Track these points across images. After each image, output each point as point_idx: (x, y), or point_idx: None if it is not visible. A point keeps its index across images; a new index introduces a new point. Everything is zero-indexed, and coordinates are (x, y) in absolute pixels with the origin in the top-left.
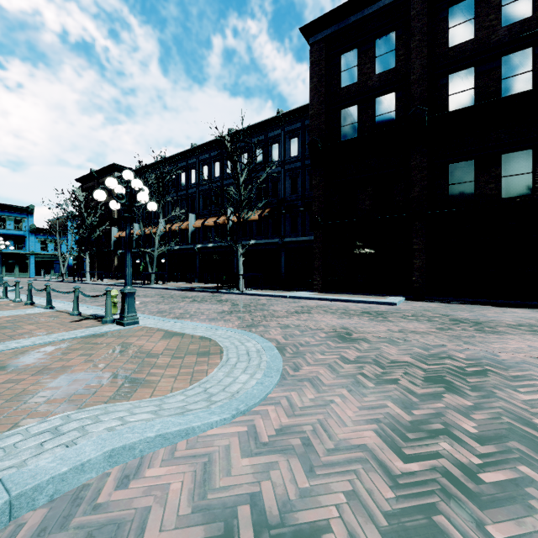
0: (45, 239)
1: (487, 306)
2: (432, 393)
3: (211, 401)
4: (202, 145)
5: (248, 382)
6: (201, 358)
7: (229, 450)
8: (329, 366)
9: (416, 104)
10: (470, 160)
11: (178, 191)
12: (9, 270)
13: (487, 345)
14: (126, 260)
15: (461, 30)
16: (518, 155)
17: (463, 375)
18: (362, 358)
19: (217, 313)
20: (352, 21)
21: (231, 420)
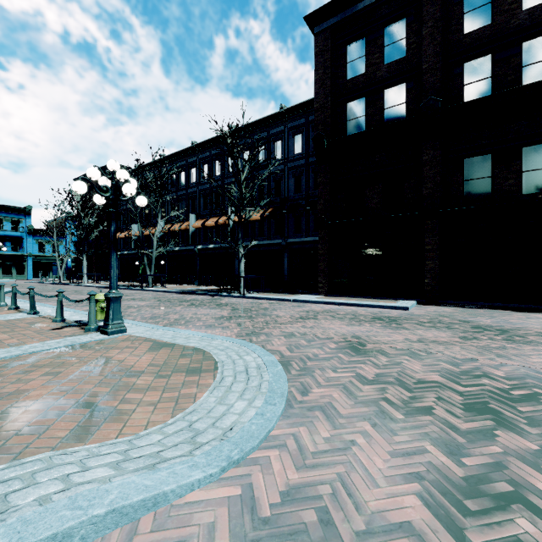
0: (43, 241)
1: (507, 311)
2: (480, 430)
3: (195, 443)
4: (202, 142)
5: (245, 413)
6: (190, 377)
7: (213, 532)
8: (345, 388)
9: (428, 95)
10: (487, 155)
11: (178, 190)
12: (6, 272)
13: (524, 358)
14: (111, 260)
15: (478, 15)
16: (540, 148)
17: (510, 401)
18: (382, 376)
19: (215, 318)
20: (360, 8)
21: (220, 476)
